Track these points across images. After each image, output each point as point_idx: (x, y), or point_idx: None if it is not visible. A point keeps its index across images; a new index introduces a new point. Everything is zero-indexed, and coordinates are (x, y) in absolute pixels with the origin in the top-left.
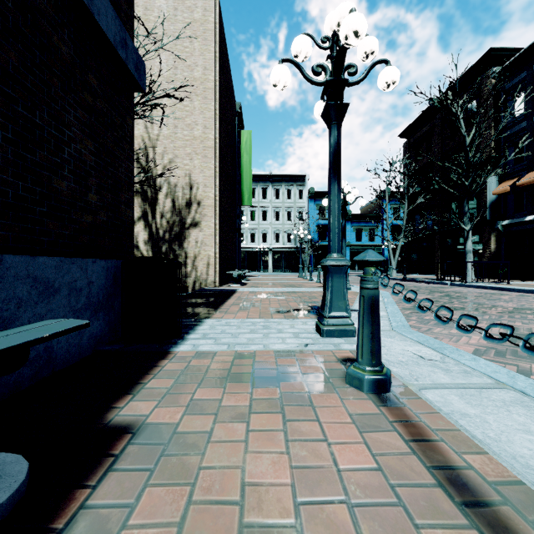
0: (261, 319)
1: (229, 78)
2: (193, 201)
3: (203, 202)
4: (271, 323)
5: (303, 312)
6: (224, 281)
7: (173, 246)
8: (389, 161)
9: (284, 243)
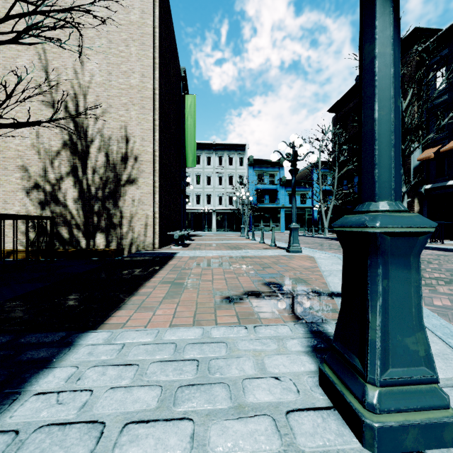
0: (195, 332)
1: (171, 35)
2: (129, 156)
3: (140, 157)
4: (214, 347)
5: (264, 300)
6: (166, 242)
7: (106, 205)
8: (322, 130)
9: (226, 205)
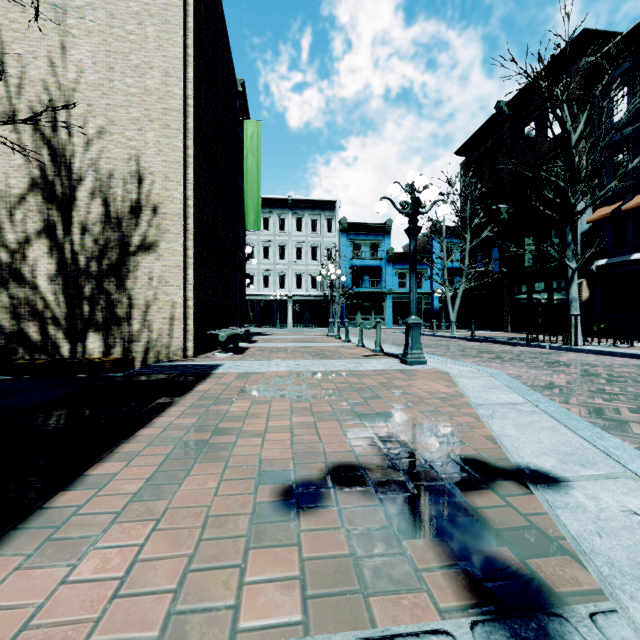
0: None
1: (220, 21)
2: (143, 205)
3: (162, 207)
4: None
5: (372, 499)
6: (209, 346)
7: (105, 285)
8: (448, 179)
9: (307, 289)
